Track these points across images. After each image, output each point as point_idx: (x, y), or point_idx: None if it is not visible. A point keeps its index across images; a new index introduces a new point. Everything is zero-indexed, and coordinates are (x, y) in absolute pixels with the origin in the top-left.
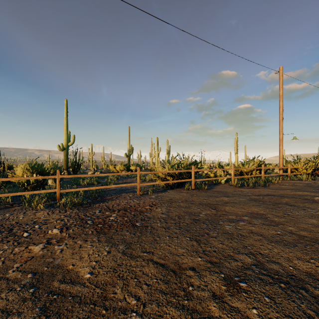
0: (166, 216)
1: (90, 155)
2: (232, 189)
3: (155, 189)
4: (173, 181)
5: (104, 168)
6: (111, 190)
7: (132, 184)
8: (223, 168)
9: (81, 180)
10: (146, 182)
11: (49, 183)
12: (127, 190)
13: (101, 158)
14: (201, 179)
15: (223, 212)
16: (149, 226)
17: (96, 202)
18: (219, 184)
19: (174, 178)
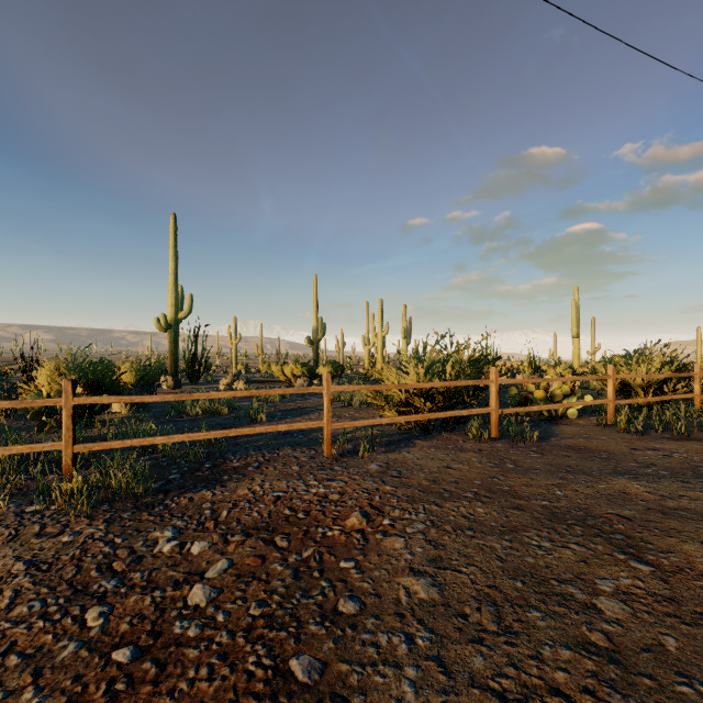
0: (432, 593)
1: (233, 342)
2: (619, 440)
3: (379, 436)
4: (433, 415)
5: (262, 371)
6: (255, 434)
7: (308, 425)
8: (544, 372)
9: (190, 403)
10: (354, 410)
11: (113, 408)
12: (300, 436)
13: (257, 349)
14: (517, 409)
15: (700, 588)
16: (357, 702)
17: (191, 484)
18: (561, 421)
19: (434, 405)
